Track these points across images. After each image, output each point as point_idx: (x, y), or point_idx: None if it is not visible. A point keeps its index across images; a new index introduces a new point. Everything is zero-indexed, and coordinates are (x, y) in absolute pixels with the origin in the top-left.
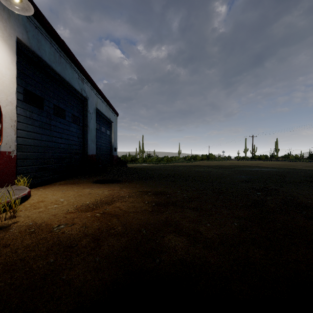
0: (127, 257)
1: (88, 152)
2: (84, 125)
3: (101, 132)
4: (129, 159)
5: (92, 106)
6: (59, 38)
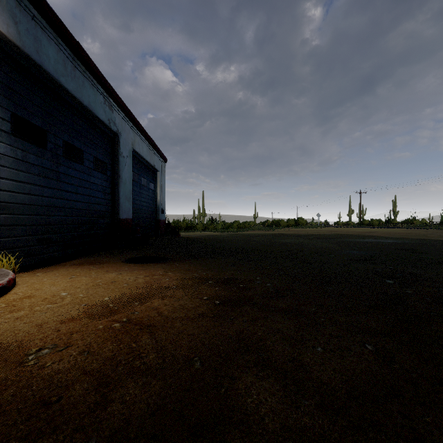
0: (158, 437)
1: (120, 215)
2: (114, 175)
3: (141, 185)
4: (183, 225)
5: (127, 146)
6: (72, 38)
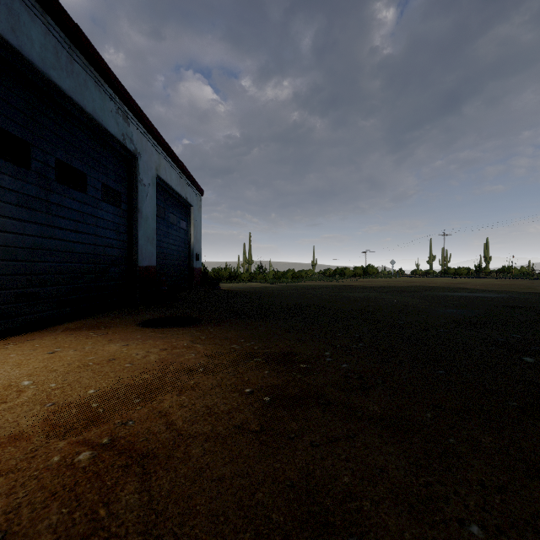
0: None
1: (140, 261)
2: (132, 209)
3: (169, 223)
4: (225, 274)
5: (149, 171)
6: (67, 18)
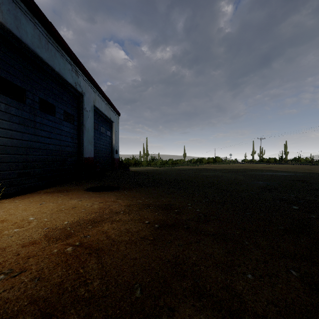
0: None
1: (84, 154)
2: (80, 125)
3: (100, 132)
4: (132, 162)
5: (89, 103)
6: (45, 19)
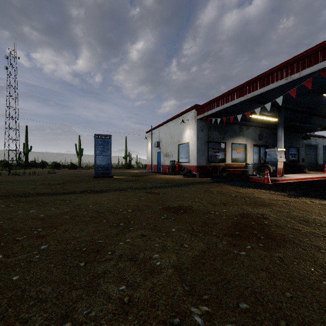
0: None
1: (318, 163)
2: (317, 154)
3: None
4: None
5: (320, 145)
6: (309, 135)
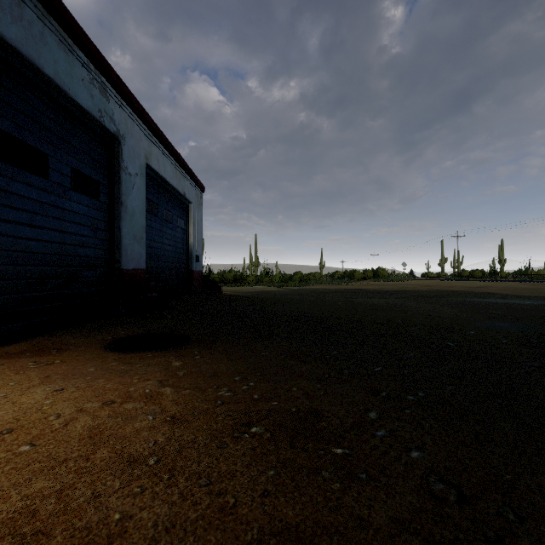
0: None
1: (124, 263)
2: (114, 201)
3: (163, 221)
4: (230, 277)
5: (136, 159)
6: None
